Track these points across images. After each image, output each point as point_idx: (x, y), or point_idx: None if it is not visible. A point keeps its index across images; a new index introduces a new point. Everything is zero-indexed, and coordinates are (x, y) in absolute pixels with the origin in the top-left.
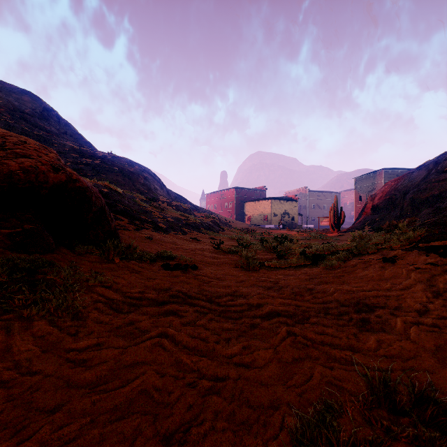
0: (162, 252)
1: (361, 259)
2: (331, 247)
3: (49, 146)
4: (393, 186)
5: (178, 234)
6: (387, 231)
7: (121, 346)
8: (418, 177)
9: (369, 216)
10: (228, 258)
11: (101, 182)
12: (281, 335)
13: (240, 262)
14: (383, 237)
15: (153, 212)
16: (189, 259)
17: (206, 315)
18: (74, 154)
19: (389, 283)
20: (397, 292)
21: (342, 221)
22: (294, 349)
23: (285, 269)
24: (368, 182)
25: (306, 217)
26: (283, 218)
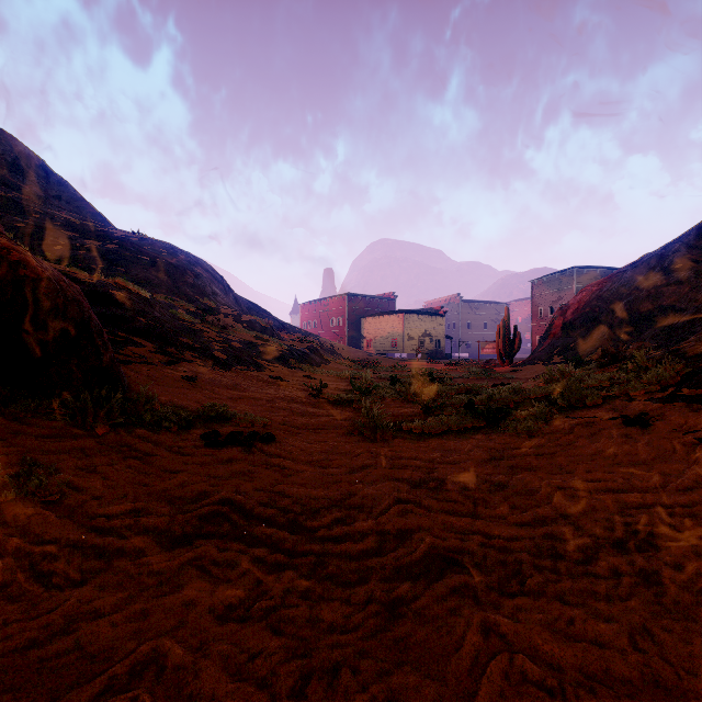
0: (208, 407)
1: (577, 417)
2: (513, 393)
3: (23, 216)
4: (595, 293)
5: (248, 370)
6: (602, 365)
7: None
8: (633, 279)
9: (560, 339)
10: (335, 414)
11: (111, 279)
12: (470, 648)
13: (357, 425)
14: (605, 377)
15: (206, 332)
16: (261, 420)
17: (280, 576)
18: (70, 231)
19: (657, 474)
20: (684, 497)
21: (517, 348)
22: None
23: (440, 437)
24: (552, 288)
25: (458, 341)
26: (423, 342)
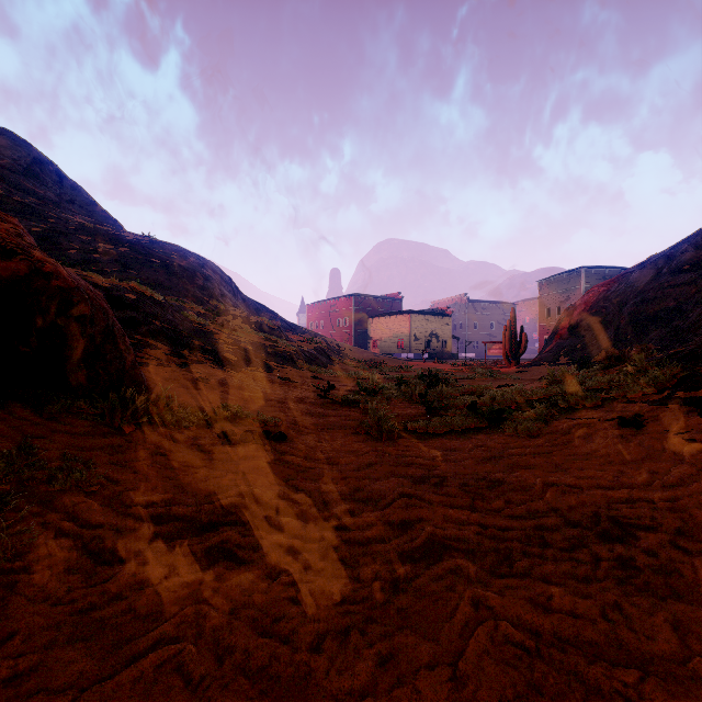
0: (223, 408)
1: (575, 418)
2: (516, 394)
3: (39, 221)
4: (602, 294)
5: (258, 371)
6: (605, 367)
7: (73, 681)
8: (640, 280)
9: (566, 340)
10: (343, 414)
11: (126, 283)
12: (461, 617)
13: (364, 425)
14: (606, 379)
15: (216, 334)
16: (273, 420)
17: (296, 557)
18: (84, 235)
19: (645, 472)
20: (667, 493)
21: (523, 349)
22: (500, 667)
23: (443, 436)
24: (560, 288)
25: (465, 342)
26: (430, 343)
